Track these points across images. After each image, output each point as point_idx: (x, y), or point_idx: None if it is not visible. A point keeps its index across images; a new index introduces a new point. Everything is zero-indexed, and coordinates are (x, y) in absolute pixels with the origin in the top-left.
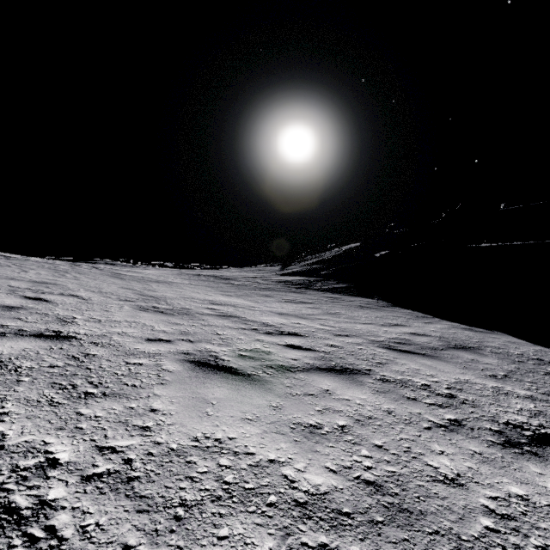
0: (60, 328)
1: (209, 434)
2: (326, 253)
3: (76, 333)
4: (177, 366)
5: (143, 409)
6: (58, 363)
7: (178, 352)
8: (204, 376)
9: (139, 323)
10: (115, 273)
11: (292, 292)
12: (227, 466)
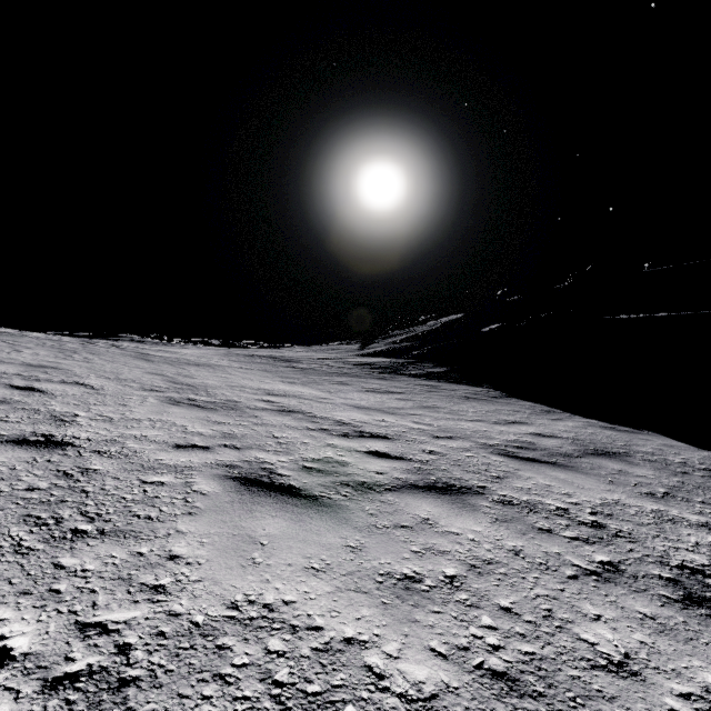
0: (53, 431)
1: (254, 596)
2: (418, 327)
3: (74, 438)
4: (214, 486)
5: (158, 556)
6: (40, 483)
7: (217, 465)
8: (253, 501)
9: (167, 422)
10: (141, 353)
11: (375, 378)
12: (280, 652)
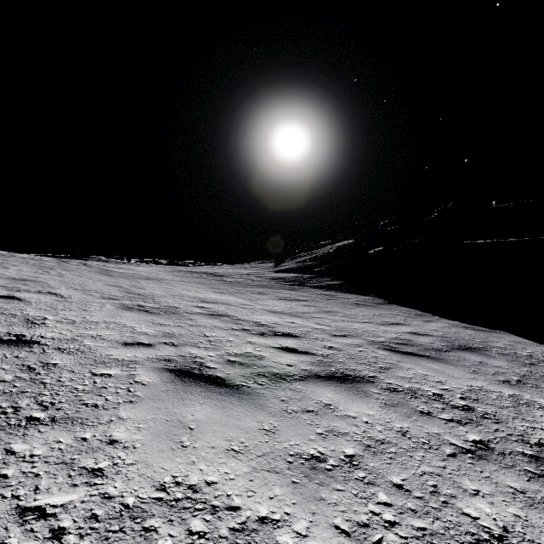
0: (24, 331)
1: (181, 477)
2: (319, 250)
3: (41, 337)
4: (153, 377)
5: (100, 441)
6: (6, 376)
7: (157, 359)
8: (185, 390)
9: (119, 324)
10: (104, 270)
11: (286, 289)
12: (200, 533)
